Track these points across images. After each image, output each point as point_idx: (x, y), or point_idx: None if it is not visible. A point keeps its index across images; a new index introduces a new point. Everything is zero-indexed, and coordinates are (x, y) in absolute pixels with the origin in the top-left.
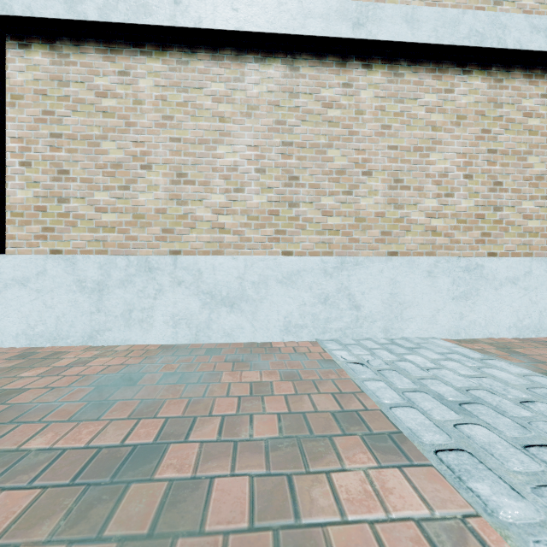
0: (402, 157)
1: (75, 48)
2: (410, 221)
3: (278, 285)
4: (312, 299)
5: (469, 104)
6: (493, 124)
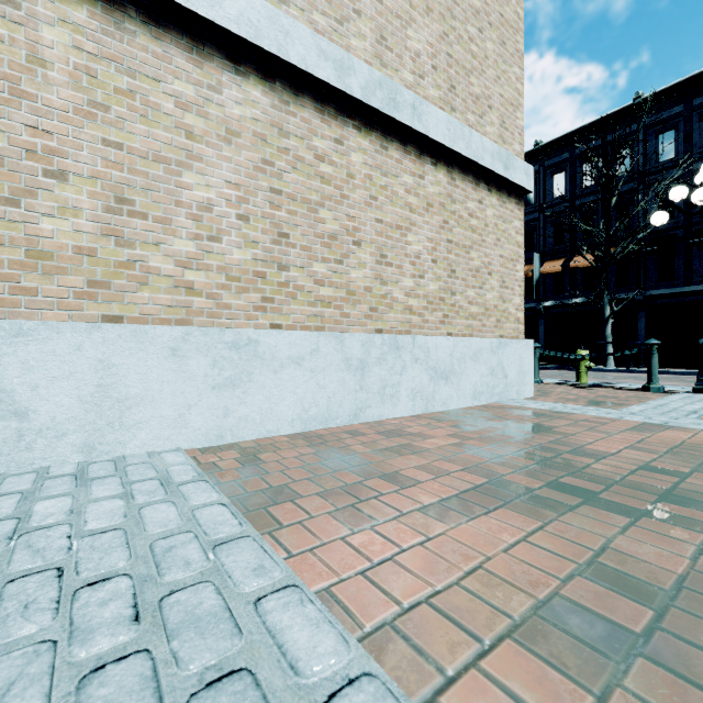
0: (131, 164)
1: None
2: (148, 269)
3: None
4: None
5: (245, 119)
6: (278, 156)
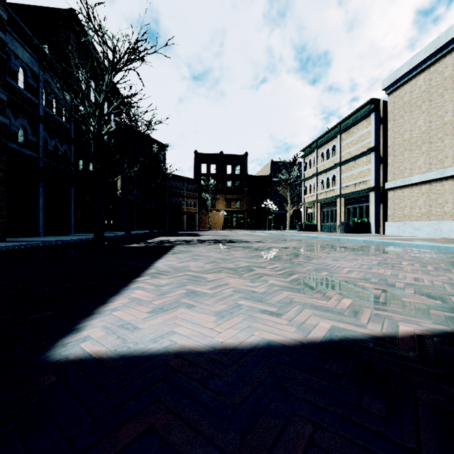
0: None
1: (396, 190)
2: None
3: (426, 226)
4: (432, 229)
5: None
6: None
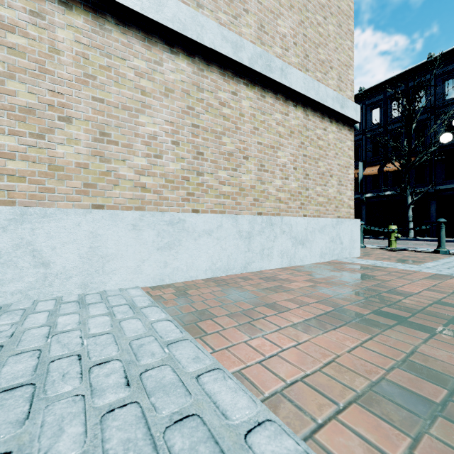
0: (109, 112)
1: None
2: (119, 176)
3: None
4: None
5: (177, 81)
6: (196, 104)
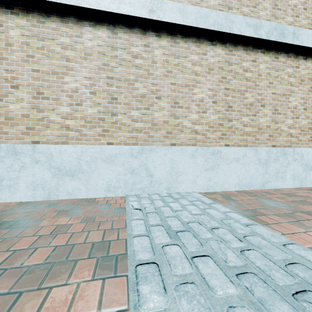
0: (178, 89)
1: None
2: (183, 126)
3: (103, 163)
4: (124, 171)
5: (215, 62)
6: (227, 74)
